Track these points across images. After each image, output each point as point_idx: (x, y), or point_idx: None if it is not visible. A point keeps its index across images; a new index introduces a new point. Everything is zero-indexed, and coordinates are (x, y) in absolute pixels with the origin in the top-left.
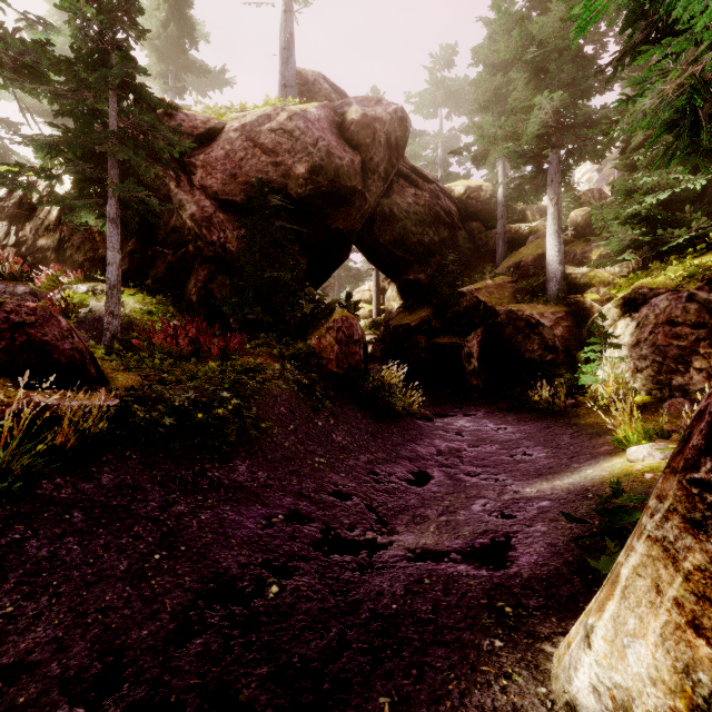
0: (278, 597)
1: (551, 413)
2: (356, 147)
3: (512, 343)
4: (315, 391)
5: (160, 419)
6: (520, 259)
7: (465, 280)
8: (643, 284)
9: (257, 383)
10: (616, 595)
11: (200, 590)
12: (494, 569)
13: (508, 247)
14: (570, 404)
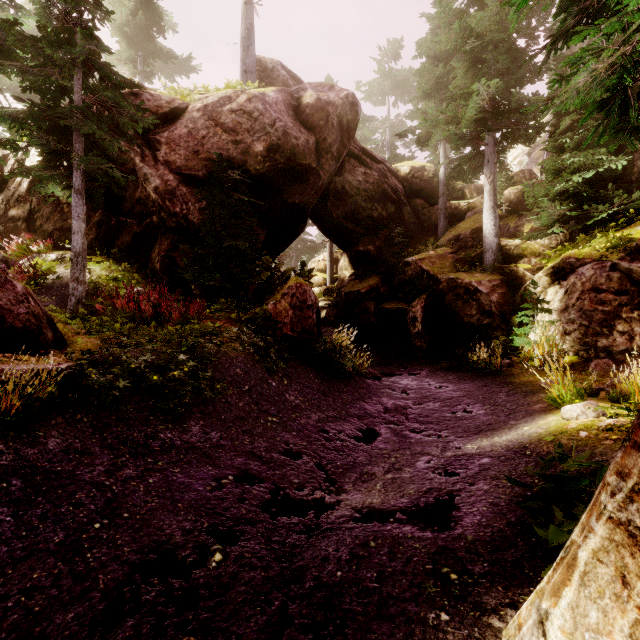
0: (221, 566)
1: (488, 372)
2: (311, 128)
3: (452, 308)
4: (270, 352)
5: (114, 382)
6: (459, 233)
7: (410, 251)
8: (571, 254)
9: (214, 345)
10: (574, 581)
11: (139, 561)
12: (439, 530)
13: (449, 222)
14: (505, 364)
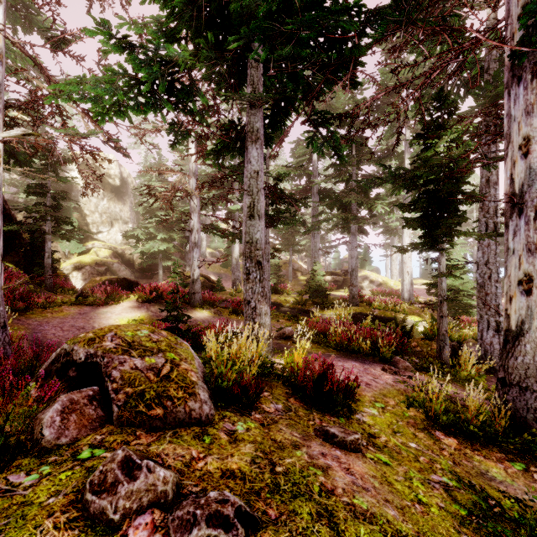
0: None
1: None
2: None
3: None
4: None
5: None
6: None
7: None
8: (80, 262)
9: None
10: None
11: None
12: None
13: None
14: None
